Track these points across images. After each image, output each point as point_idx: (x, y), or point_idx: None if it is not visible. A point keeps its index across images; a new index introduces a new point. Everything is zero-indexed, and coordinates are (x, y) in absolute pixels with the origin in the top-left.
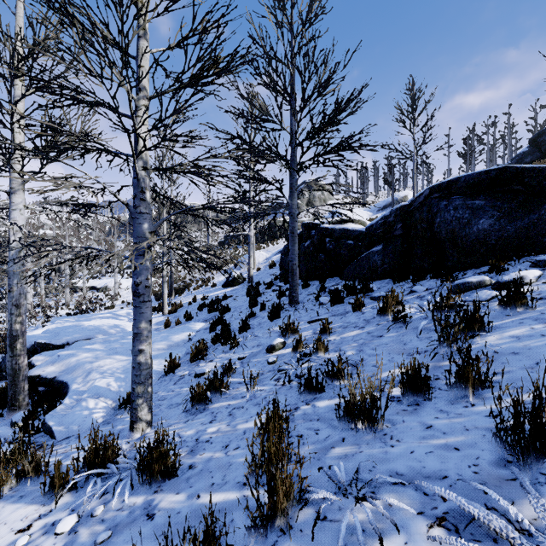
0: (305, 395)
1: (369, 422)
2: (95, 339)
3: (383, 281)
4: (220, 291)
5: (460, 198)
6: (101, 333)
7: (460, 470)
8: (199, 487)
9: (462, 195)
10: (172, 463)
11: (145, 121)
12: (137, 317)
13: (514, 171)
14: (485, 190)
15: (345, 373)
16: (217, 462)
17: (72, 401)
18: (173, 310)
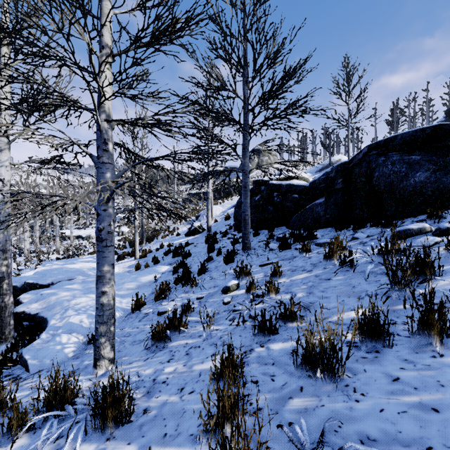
0: (259, 337)
1: (329, 372)
2: (75, 280)
3: (326, 230)
4: (183, 239)
5: (397, 154)
6: (81, 275)
7: (446, 440)
8: (151, 437)
9: (399, 152)
10: (126, 409)
11: (108, 77)
12: (100, 261)
13: (449, 127)
14: (420, 146)
15: (297, 314)
16: (172, 408)
17: (48, 336)
18: (143, 255)
